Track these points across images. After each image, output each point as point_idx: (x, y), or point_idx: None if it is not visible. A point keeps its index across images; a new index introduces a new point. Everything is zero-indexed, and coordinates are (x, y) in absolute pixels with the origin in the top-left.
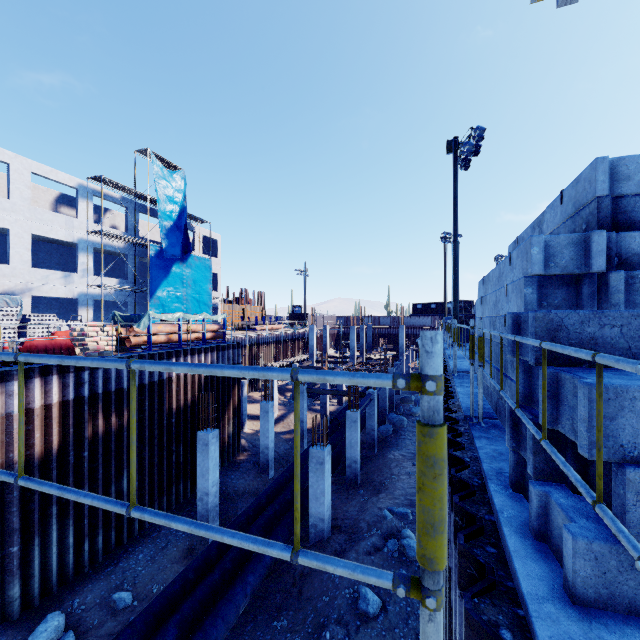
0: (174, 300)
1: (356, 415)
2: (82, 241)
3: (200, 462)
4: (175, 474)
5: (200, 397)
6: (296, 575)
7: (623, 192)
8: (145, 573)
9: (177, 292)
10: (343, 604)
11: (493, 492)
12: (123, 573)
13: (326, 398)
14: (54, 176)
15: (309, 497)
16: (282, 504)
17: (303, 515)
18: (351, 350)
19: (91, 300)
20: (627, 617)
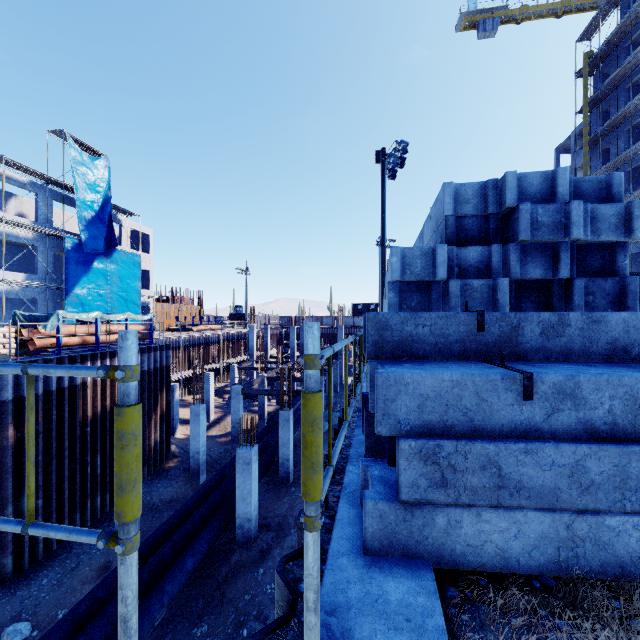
0: (96, 298)
1: (289, 414)
2: None
3: None
4: (91, 487)
5: None
6: (220, 578)
7: (464, 213)
8: (49, 599)
9: (100, 289)
10: (264, 600)
11: (347, 472)
12: (21, 602)
13: (264, 398)
14: None
15: (236, 498)
16: (209, 508)
17: (231, 517)
18: (291, 350)
19: None
20: (401, 560)
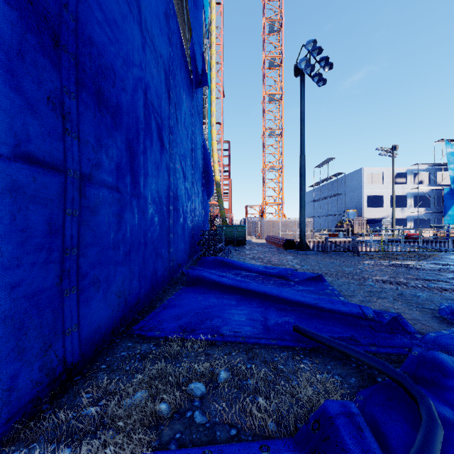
0: None
1: None
2: (408, 193)
3: None
4: None
5: None
6: None
7: None
8: None
9: None
10: None
11: None
12: None
13: None
14: (397, 170)
15: None
16: None
17: None
18: None
19: (412, 218)
20: None
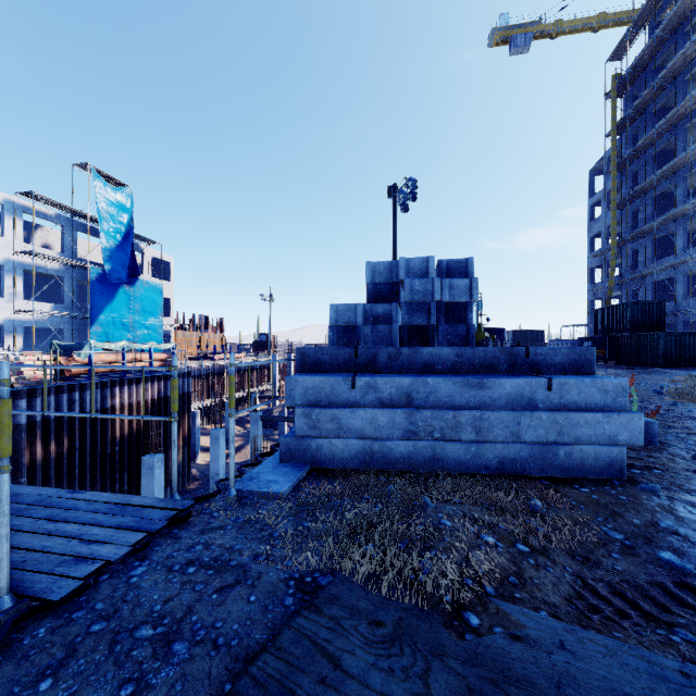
0: (119, 327)
1: None
2: (9, 262)
3: (145, 485)
4: None
5: (145, 423)
6: None
7: (379, 281)
8: None
9: (123, 318)
10: None
11: None
12: None
13: (284, 426)
14: None
15: None
16: None
17: None
18: None
19: (20, 327)
20: (296, 464)
